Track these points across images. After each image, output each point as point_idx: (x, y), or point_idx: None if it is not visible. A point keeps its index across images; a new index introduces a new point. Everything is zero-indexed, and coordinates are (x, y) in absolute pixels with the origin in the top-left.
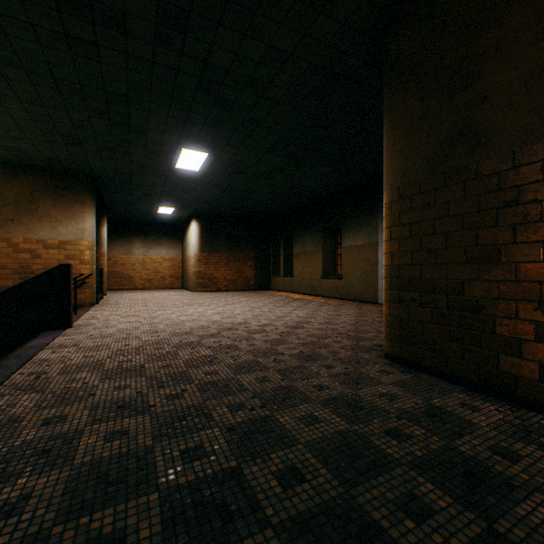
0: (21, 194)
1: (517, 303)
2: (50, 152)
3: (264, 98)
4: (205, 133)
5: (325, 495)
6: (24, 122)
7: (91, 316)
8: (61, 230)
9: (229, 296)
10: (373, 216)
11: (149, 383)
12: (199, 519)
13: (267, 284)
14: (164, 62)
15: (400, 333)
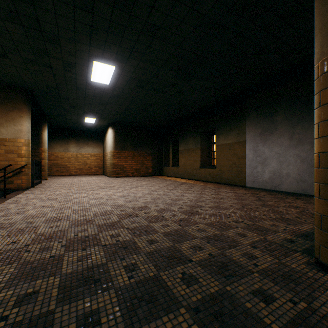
0: None
1: None
2: None
3: None
4: (110, 42)
5: None
6: None
7: (15, 200)
8: (2, 130)
9: (134, 180)
10: (241, 121)
11: None
12: None
13: (160, 171)
14: None
15: None
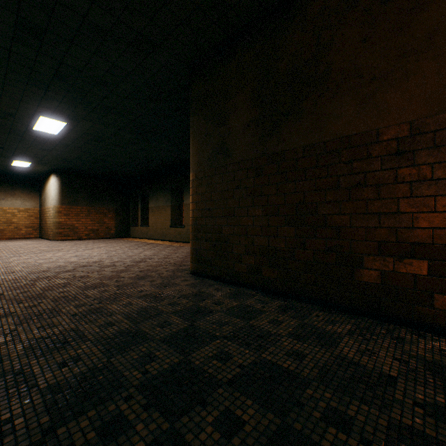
0: None
1: (240, 237)
2: None
3: (114, 94)
4: (63, 107)
5: (123, 328)
6: None
7: None
8: None
9: (90, 243)
10: None
11: (9, 302)
12: (49, 346)
13: (127, 232)
14: (22, 53)
15: (197, 258)
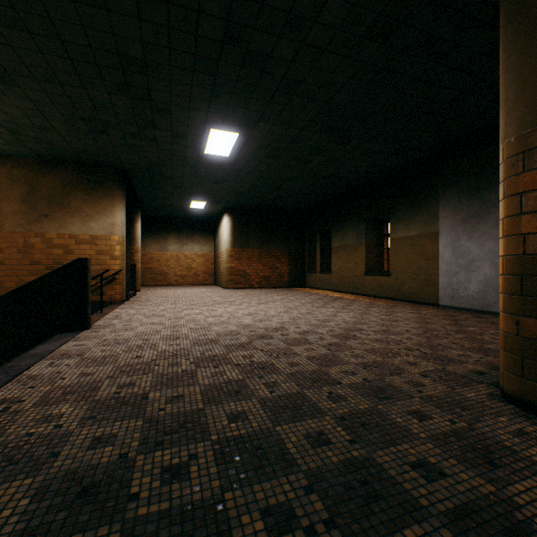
0: (54, 189)
1: None
2: (78, 142)
3: (307, 45)
4: (234, 105)
5: None
6: (45, 107)
7: (115, 315)
8: (92, 225)
9: (262, 293)
10: (432, 201)
11: (143, 434)
12: None
13: (301, 281)
14: (181, 0)
15: None
